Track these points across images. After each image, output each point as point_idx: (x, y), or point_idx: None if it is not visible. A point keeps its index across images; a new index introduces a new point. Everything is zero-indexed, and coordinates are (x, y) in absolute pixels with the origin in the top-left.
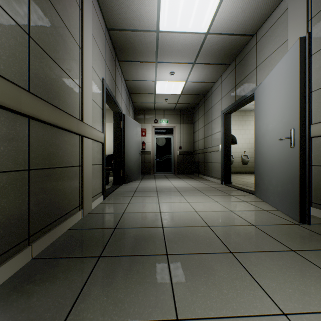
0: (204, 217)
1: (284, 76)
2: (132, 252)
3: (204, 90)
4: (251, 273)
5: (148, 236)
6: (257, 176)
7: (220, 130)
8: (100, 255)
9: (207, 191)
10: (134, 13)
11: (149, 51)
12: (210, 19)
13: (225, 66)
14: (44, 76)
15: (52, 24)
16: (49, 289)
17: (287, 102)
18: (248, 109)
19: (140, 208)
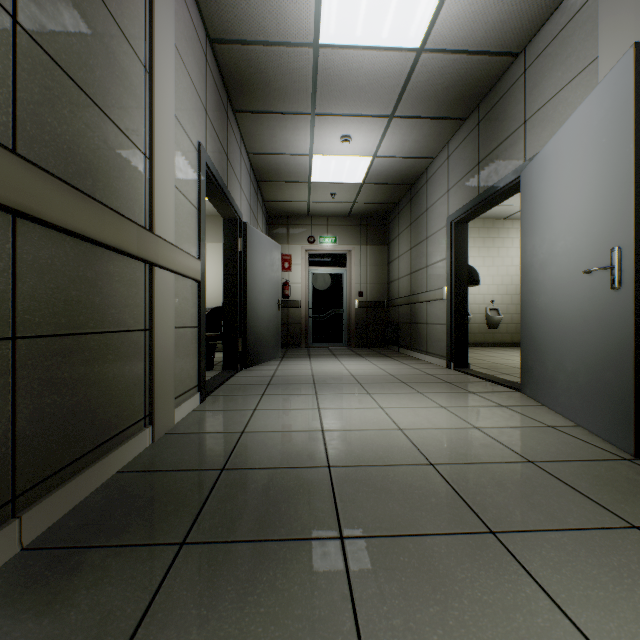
0: (420, 442)
1: (594, 133)
2: (260, 532)
3: (411, 175)
4: (549, 591)
5: (296, 489)
6: (528, 352)
7: (445, 257)
8: (183, 540)
9: (421, 383)
10: (265, 3)
11: (297, 91)
12: (428, 18)
13: (457, 123)
14: (57, 122)
15: (76, 4)
16: (47, 639)
17: (603, 190)
18: (500, 214)
19: (278, 421)
